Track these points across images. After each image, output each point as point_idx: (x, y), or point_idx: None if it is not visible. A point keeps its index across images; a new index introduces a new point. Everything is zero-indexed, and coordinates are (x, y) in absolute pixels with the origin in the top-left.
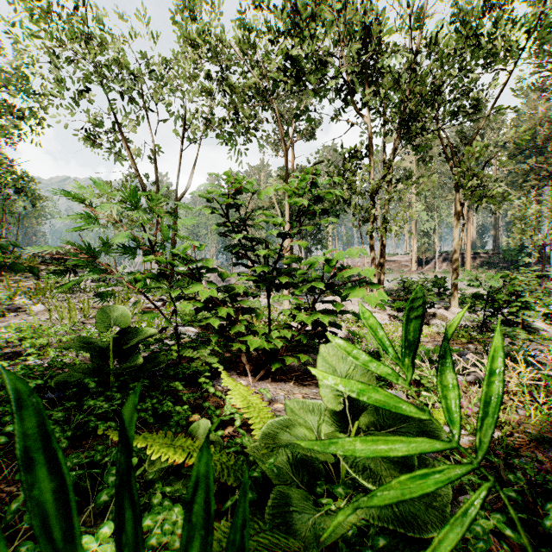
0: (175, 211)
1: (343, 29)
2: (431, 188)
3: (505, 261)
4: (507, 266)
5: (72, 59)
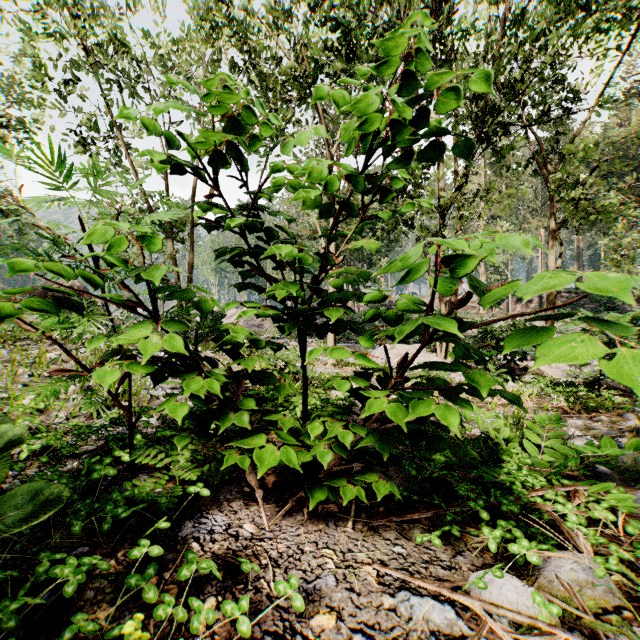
0: (191, 237)
1: None
2: (503, 215)
3: (592, 302)
4: (594, 307)
5: (53, 36)
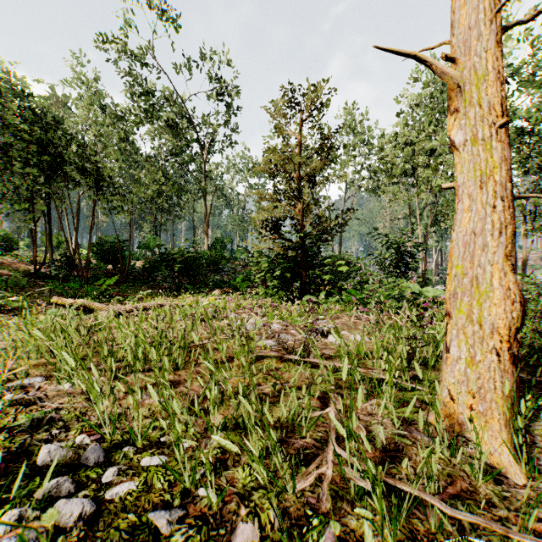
0: (340, 236)
1: None
2: None
3: None
4: None
5: None
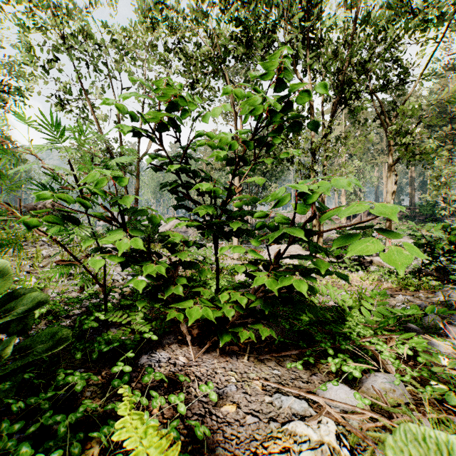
0: (137, 170)
1: (288, 2)
2: (358, 153)
3: (421, 215)
4: (422, 219)
5: (41, 30)
